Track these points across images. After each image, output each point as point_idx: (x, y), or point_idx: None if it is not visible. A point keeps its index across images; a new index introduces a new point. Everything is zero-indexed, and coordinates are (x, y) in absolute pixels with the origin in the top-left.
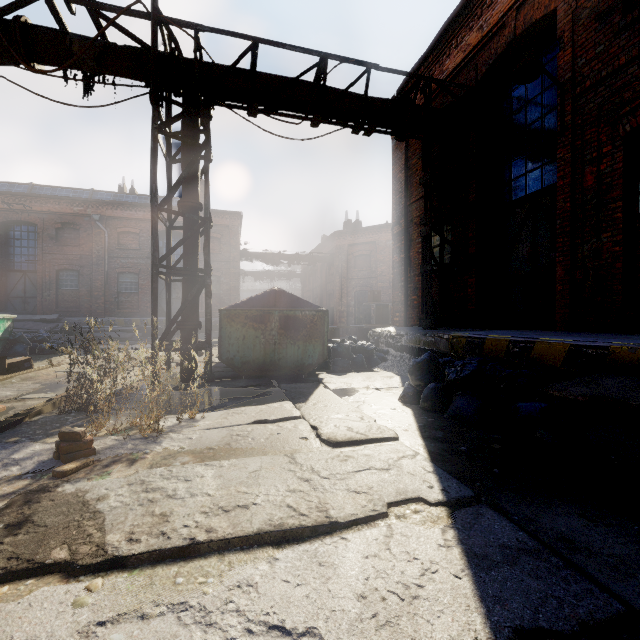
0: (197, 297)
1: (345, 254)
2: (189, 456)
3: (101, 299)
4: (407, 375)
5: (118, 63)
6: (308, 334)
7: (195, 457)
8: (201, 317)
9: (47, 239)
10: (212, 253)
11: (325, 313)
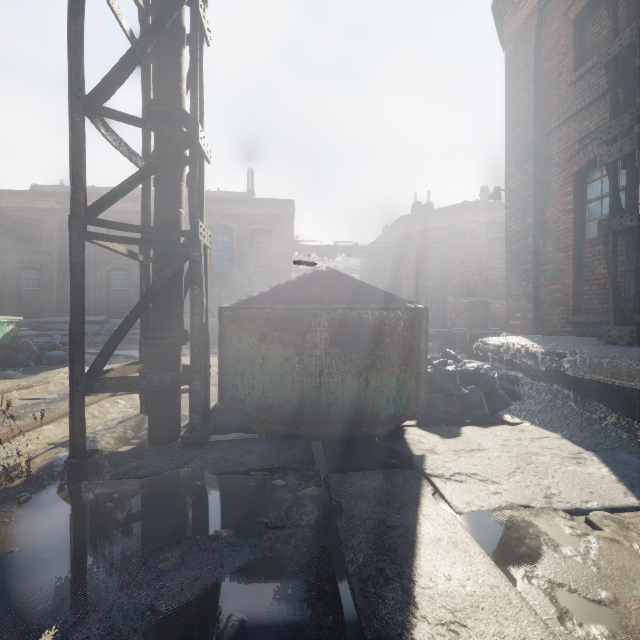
0: (178, 285)
1: (413, 242)
2: None
3: None
4: (604, 448)
5: None
6: (386, 356)
7: None
8: None
9: None
10: (261, 247)
11: (421, 314)
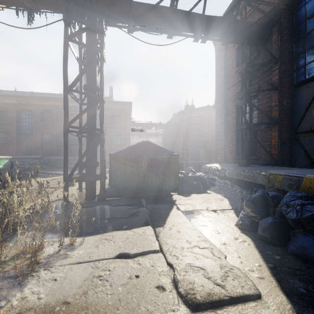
0: (95, 146)
1: (185, 123)
2: None
3: (62, 147)
4: (232, 197)
5: None
6: (165, 170)
7: None
8: None
9: (37, 118)
10: (116, 123)
11: (177, 156)
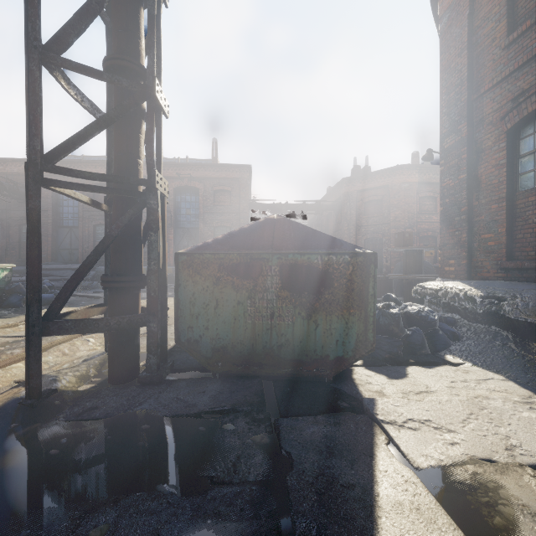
0: (136, 232)
1: (354, 201)
2: None
3: None
4: None
5: None
6: (335, 299)
7: None
8: None
9: None
10: (223, 205)
11: (369, 259)
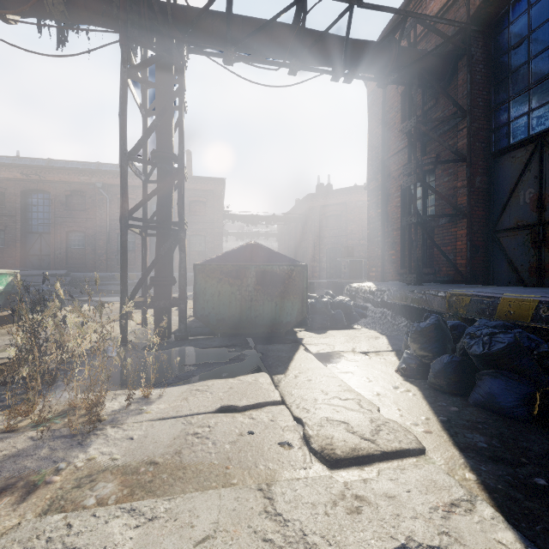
0: (171, 251)
1: (317, 214)
2: (115, 481)
3: (103, 256)
4: (393, 335)
5: (89, 8)
6: (286, 290)
7: (124, 483)
8: (189, 272)
9: (59, 205)
10: (198, 215)
11: (304, 268)
